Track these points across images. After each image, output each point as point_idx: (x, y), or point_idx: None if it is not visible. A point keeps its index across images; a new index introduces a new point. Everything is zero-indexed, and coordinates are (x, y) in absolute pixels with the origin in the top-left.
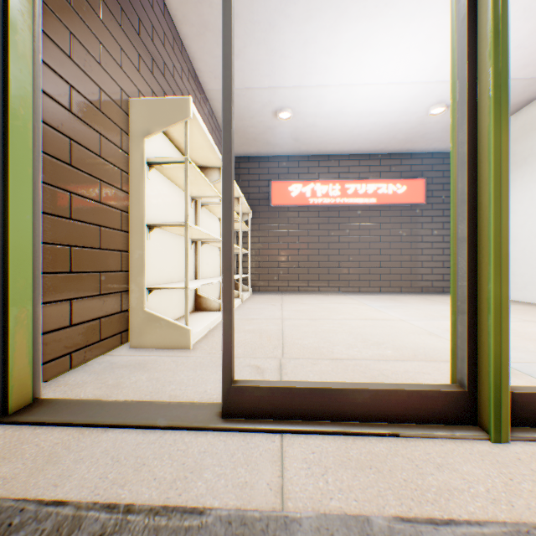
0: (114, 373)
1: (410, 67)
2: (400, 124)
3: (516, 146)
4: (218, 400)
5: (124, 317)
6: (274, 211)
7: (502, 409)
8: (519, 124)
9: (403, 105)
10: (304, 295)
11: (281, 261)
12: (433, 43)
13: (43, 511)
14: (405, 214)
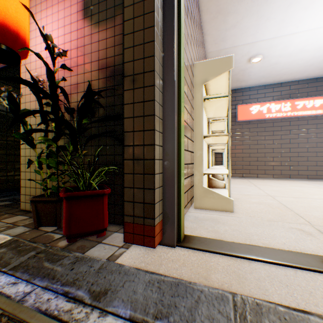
0: (205, 223)
1: None
2: None
3: None
4: (304, 251)
5: (191, 190)
6: (238, 124)
7: None
8: None
9: None
10: (263, 179)
11: (244, 157)
12: None
13: (298, 314)
14: None
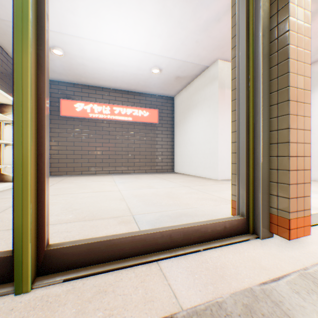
0: None
1: (132, 39)
2: (139, 75)
3: (193, 98)
4: None
5: None
6: (63, 119)
7: (25, 267)
8: (194, 86)
9: (136, 63)
10: (84, 176)
11: (69, 154)
12: (139, 27)
13: None
14: (148, 128)
